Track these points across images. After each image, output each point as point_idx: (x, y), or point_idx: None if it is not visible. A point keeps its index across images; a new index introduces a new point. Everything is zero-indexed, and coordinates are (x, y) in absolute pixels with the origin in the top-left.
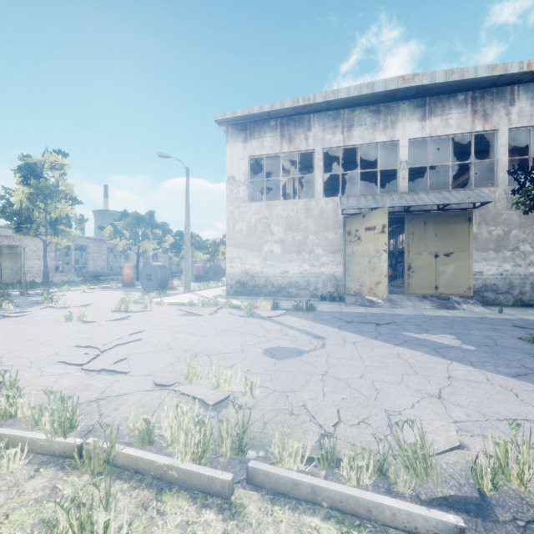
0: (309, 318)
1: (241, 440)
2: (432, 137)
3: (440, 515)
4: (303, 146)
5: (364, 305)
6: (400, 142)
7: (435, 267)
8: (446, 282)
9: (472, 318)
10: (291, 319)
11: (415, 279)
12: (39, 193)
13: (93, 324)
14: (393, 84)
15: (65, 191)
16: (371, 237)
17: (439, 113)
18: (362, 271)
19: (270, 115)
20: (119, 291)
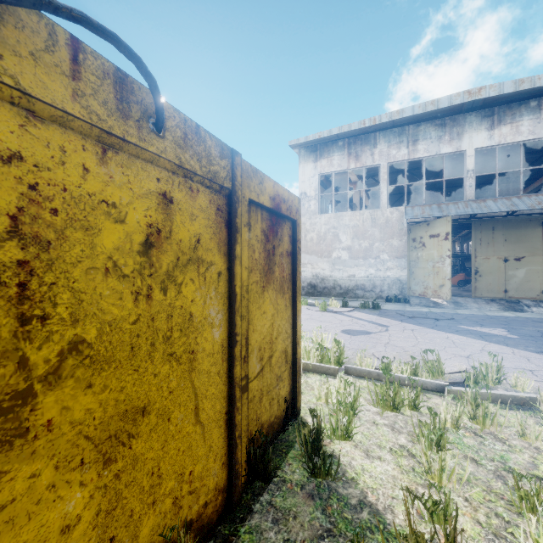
0: (375, 314)
1: (339, 359)
2: (501, 144)
3: (438, 382)
4: (369, 162)
5: (428, 306)
6: (467, 152)
7: (505, 271)
8: (517, 286)
9: (536, 318)
10: (359, 314)
11: (482, 282)
12: None
13: None
14: (458, 99)
15: None
16: (435, 243)
17: (508, 121)
18: (426, 275)
19: (338, 137)
20: None
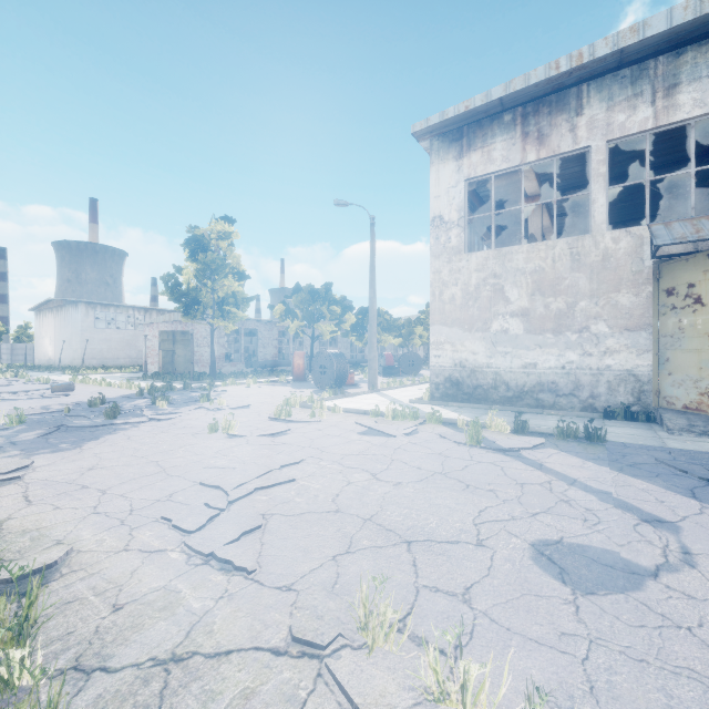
0: (599, 459)
1: None
2: None
3: None
4: (566, 145)
5: None
6: None
7: None
8: None
9: None
10: (562, 460)
11: None
12: (206, 270)
13: (240, 441)
14: None
15: (232, 265)
16: None
17: None
18: (707, 366)
19: (504, 104)
20: (288, 387)
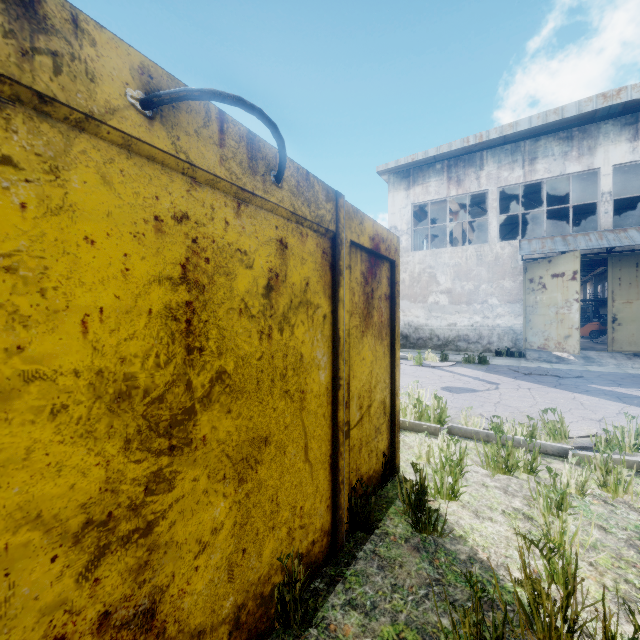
0: (481, 369)
1: (440, 417)
2: None
3: (561, 445)
4: (474, 187)
5: (549, 362)
6: (601, 170)
7: None
8: None
9: None
10: (462, 370)
11: (622, 333)
12: None
13: None
14: (590, 105)
15: None
16: (559, 285)
17: None
18: (547, 323)
19: (436, 159)
20: None
